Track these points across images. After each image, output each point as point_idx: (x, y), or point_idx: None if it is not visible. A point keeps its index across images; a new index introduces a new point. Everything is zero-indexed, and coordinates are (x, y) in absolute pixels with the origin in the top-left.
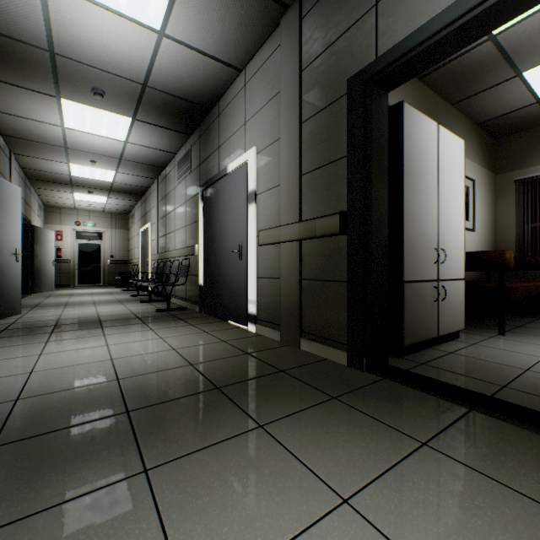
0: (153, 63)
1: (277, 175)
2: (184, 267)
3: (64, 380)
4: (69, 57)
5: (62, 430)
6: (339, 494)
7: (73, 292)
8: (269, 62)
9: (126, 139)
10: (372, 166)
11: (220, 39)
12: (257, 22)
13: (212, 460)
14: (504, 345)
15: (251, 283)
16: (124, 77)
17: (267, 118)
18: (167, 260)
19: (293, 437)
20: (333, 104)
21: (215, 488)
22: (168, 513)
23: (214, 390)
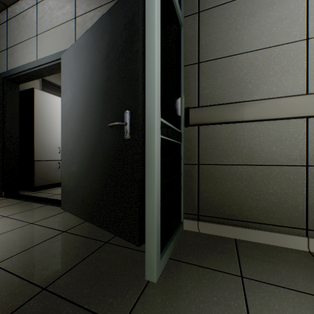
0: None
1: None
2: None
3: None
4: None
5: None
6: None
7: None
8: None
9: None
10: (7, 113)
11: None
12: None
13: None
14: None
15: None
16: None
17: None
18: None
19: None
20: None
21: None
22: None
23: None
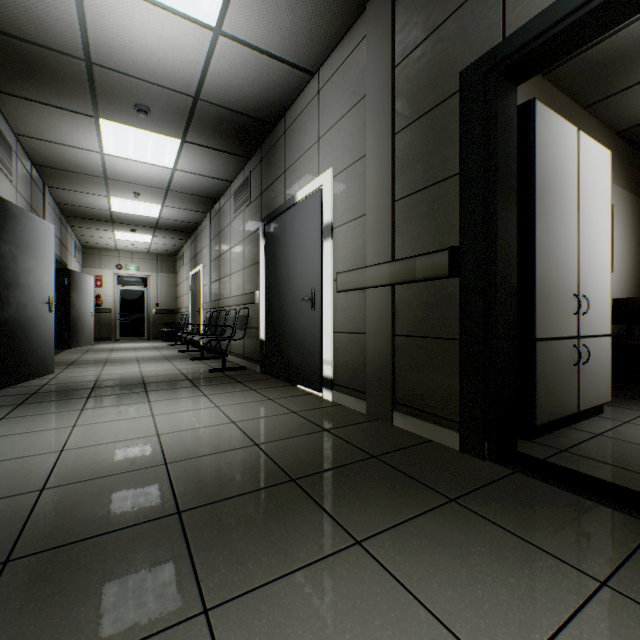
0: (206, 70)
1: (361, 202)
2: (242, 317)
3: (100, 463)
4: (108, 67)
5: (95, 538)
6: None
7: (114, 346)
8: (350, 60)
9: (174, 166)
10: (497, 185)
11: (289, 34)
12: (336, 9)
13: (296, 597)
14: None
15: (326, 338)
16: (172, 89)
17: (348, 131)
18: (221, 309)
19: (406, 563)
20: (440, 106)
21: None
22: None
23: (289, 483)
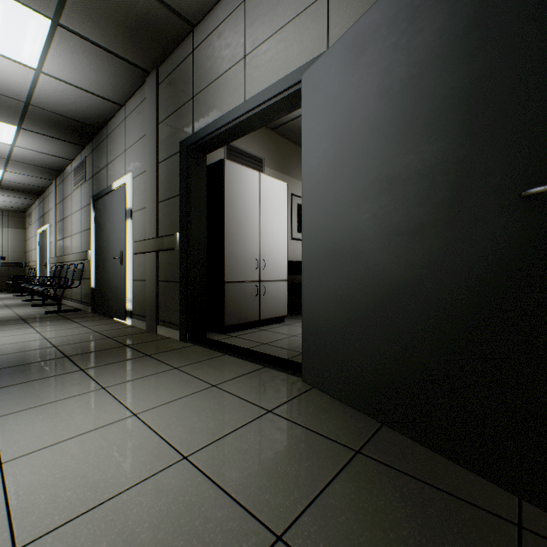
0: (34, 89)
1: (145, 199)
2: (79, 270)
3: None
4: None
5: None
6: (103, 387)
7: None
8: (140, 108)
9: (13, 143)
10: (192, 205)
11: (97, 82)
12: (127, 77)
13: (37, 383)
14: None
15: (128, 284)
16: (4, 94)
17: (139, 152)
18: (65, 264)
19: (99, 372)
20: (174, 156)
21: (32, 391)
22: None
23: (63, 357)
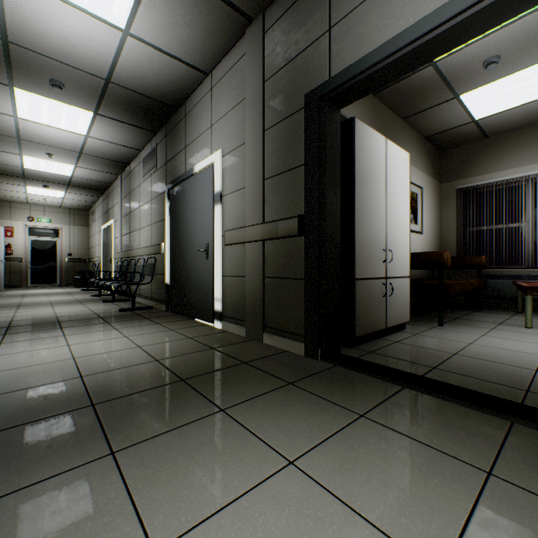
0: (117, 60)
1: (242, 178)
2: (149, 265)
3: (23, 380)
4: (25, 47)
5: (25, 425)
6: (287, 458)
7: (26, 292)
8: (235, 70)
9: (87, 133)
10: (326, 175)
11: (186, 43)
12: (223, 30)
13: (176, 440)
14: (441, 334)
15: (217, 281)
16: (86, 71)
17: (233, 123)
18: (131, 258)
19: (251, 417)
20: (293, 115)
21: (178, 461)
22: (135, 484)
23: (179, 382)
